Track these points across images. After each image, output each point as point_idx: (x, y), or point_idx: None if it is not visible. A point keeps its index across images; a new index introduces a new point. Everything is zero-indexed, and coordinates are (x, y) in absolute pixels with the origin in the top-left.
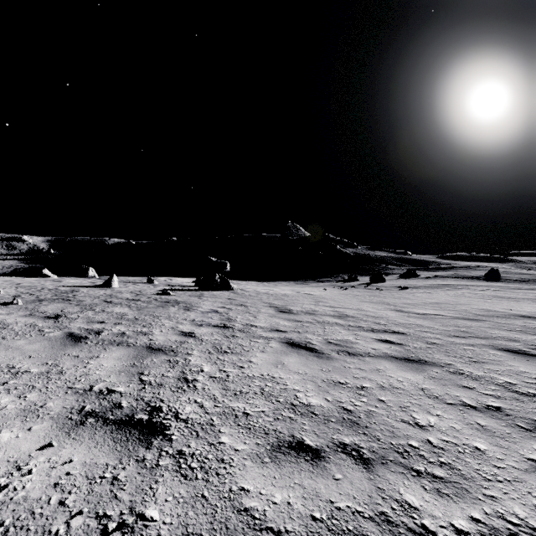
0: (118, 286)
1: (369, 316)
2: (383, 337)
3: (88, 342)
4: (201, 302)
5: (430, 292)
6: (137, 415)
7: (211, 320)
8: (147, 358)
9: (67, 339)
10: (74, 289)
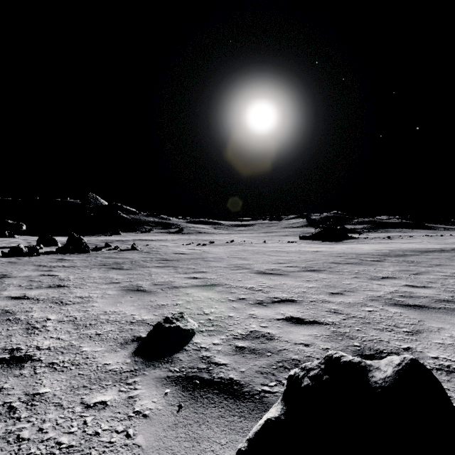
0: None
1: None
2: None
3: None
4: None
5: (111, 237)
6: None
7: None
8: None
9: None
10: None
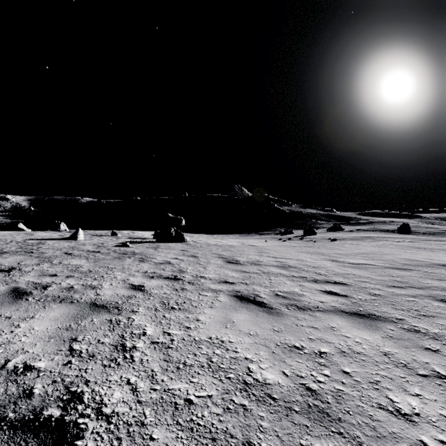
0: (83, 238)
1: (309, 267)
2: (328, 289)
3: (29, 299)
4: (156, 254)
5: (357, 243)
6: (47, 410)
7: (163, 271)
8: (87, 318)
9: (8, 295)
10: (42, 241)
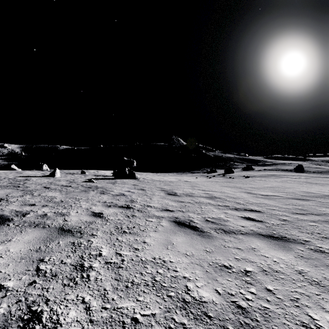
0: (60, 176)
1: (231, 197)
2: (246, 215)
3: (10, 225)
4: (114, 187)
5: (264, 180)
6: None
7: (118, 201)
8: (54, 241)
9: None
10: (28, 178)
